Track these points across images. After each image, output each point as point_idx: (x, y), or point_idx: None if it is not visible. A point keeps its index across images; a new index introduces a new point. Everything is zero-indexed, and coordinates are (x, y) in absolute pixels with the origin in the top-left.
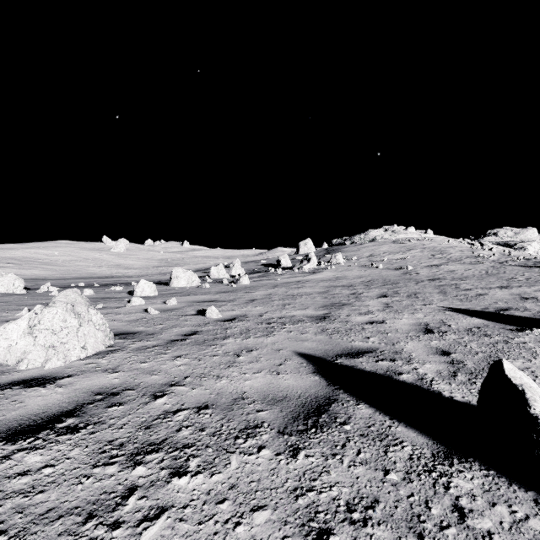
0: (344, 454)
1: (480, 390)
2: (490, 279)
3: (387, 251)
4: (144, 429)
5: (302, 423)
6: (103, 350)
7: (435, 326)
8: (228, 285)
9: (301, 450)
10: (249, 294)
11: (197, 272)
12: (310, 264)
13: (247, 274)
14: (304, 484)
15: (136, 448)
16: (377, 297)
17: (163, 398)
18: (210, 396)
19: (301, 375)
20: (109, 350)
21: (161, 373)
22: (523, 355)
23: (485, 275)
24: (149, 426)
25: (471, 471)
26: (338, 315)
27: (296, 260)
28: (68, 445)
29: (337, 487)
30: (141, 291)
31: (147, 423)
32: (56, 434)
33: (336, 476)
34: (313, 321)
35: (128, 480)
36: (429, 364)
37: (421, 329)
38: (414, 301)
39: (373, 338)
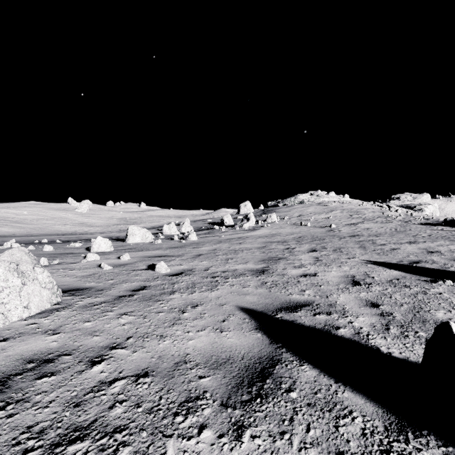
0: (293, 432)
1: (425, 351)
2: (400, 236)
3: (313, 211)
4: (73, 408)
5: (246, 392)
6: (48, 308)
7: (361, 278)
8: (178, 241)
9: (246, 429)
10: (196, 250)
11: (152, 230)
12: (250, 223)
13: (195, 231)
14: None
15: (58, 435)
16: (308, 251)
17: (100, 365)
18: (151, 360)
19: (244, 333)
20: (54, 308)
21: (103, 333)
22: (442, 306)
23: (395, 232)
24: (79, 403)
25: (429, 448)
26: (276, 269)
27: (237, 219)
28: None
29: None
30: (97, 247)
31: (77, 399)
32: None
33: None
34: (253, 274)
35: None
36: (362, 317)
37: (349, 281)
38: (340, 255)
39: (308, 291)
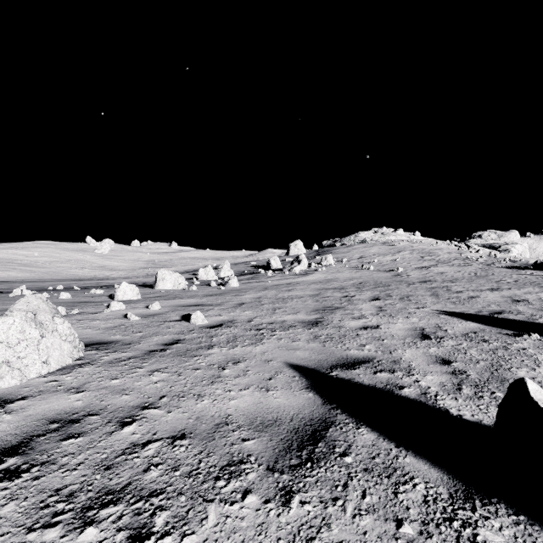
0: (347, 498)
1: (498, 412)
2: (480, 281)
3: (377, 252)
4: (103, 471)
5: (295, 456)
6: (70, 364)
7: (431, 332)
8: (216, 288)
9: (295, 495)
10: (238, 298)
11: (185, 274)
12: (301, 266)
13: (236, 276)
14: None
15: (89, 499)
16: (370, 300)
17: (132, 426)
18: (188, 421)
19: (293, 392)
20: (77, 364)
21: (133, 392)
22: (526, 363)
23: (475, 277)
24: (110, 465)
25: (497, 517)
26: (331, 320)
27: (286, 261)
28: (1, 498)
29: None
30: (122, 295)
31: (108, 462)
32: None
33: (338, 531)
34: (305, 326)
35: None
36: (430, 376)
37: (417, 335)
38: (407, 304)
39: (369, 346)
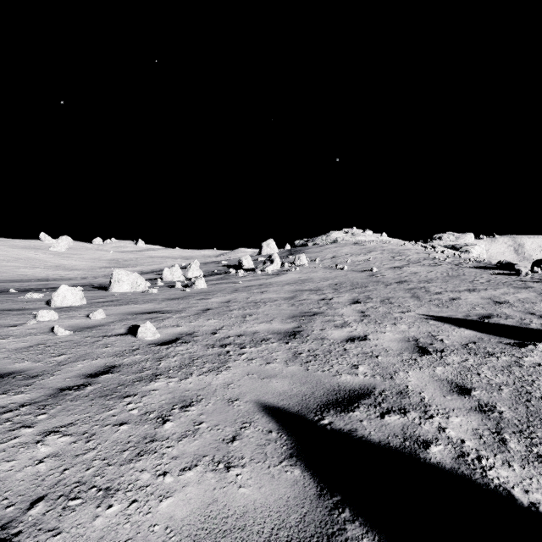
0: None
1: None
2: (455, 282)
3: (349, 252)
4: None
5: None
6: None
7: (427, 343)
8: (180, 290)
9: None
10: (203, 302)
11: (150, 274)
12: (274, 265)
13: (205, 276)
14: None
15: None
16: (350, 303)
17: None
18: None
19: (269, 468)
20: None
21: None
22: None
23: (448, 277)
24: None
25: None
26: (311, 330)
27: (259, 261)
28: None
29: None
30: (61, 300)
31: None
32: None
33: None
34: (281, 339)
35: None
36: (455, 417)
37: (413, 347)
38: (390, 308)
39: (362, 367)
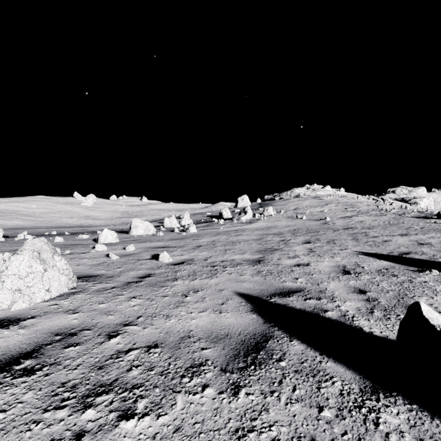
0: (281, 391)
1: (399, 328)
2: (392, 228)
3: (309, 205)
4: (97, 370)
5: (242, 361)
6: (66, 292)
7: (351, 268)
8: (178, 233)
9: (242, 388)
10: (196, 241)
11: (153, 223)
12: (247, 216)
13: (195, 224)
14: (245, 424)
15: (87, 390)
16: (302, 243)
17: (116, 338)
18: (160, 335)
19: (241, 314)
20: (71, 292)
21: (117, 313)
22: (426, 293)
23: (388, 225)
24: (102, 366)
25: (396, 405)
26: (271, 259)
27: (235, 212)
28: (22, 389)
29: (276, 426)
30: (104, 239)
31: (100, 364)
32: (12, 376)
33: (274, 414)
34: (250, 264)
35: (77, 425)
36: (349, 302)
37: (340, 270)
38: (333, 247)
39: (301, 279)
